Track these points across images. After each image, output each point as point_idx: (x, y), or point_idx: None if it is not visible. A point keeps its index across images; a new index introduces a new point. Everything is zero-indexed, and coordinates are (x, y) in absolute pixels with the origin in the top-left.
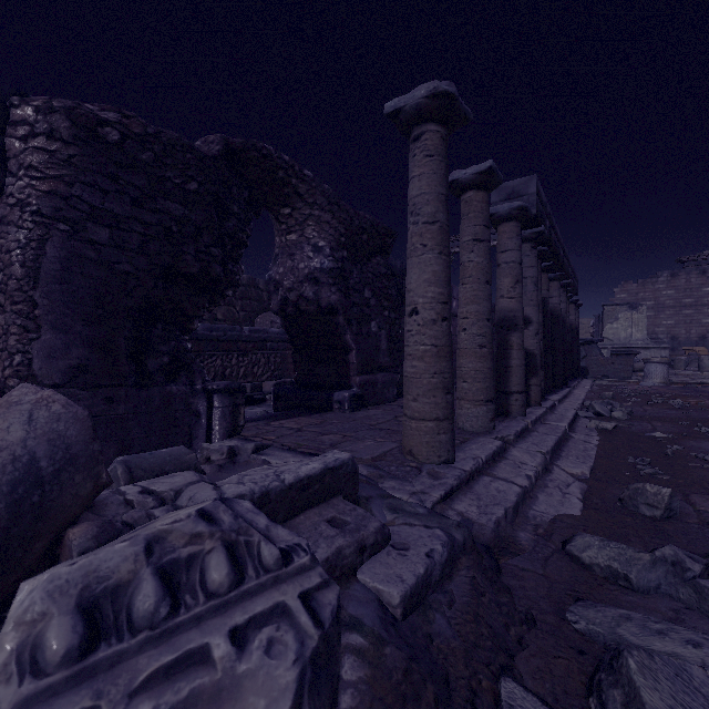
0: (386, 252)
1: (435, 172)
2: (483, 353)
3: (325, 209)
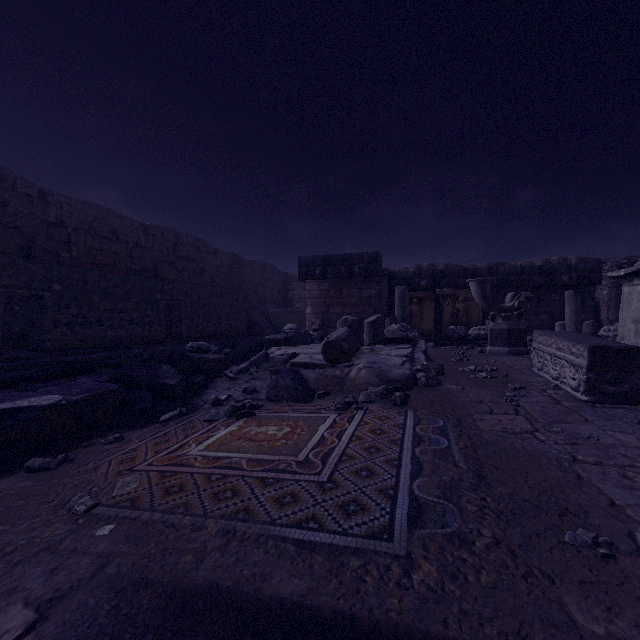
0: None
1: None
2: None
3: None
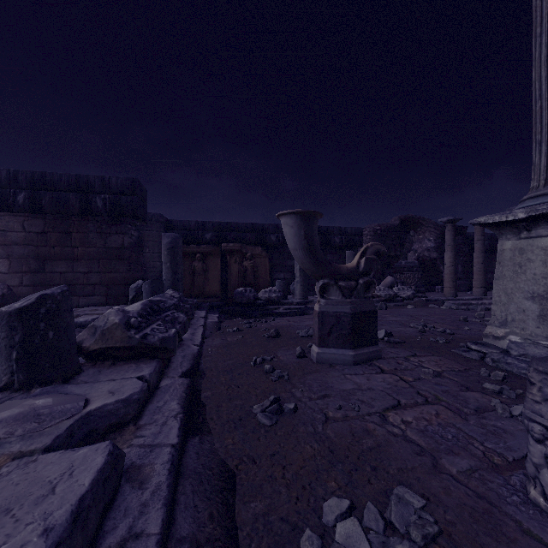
0: (463, 233)
1: (450, 234)
2: (480, 273)
3: (432, 227)
